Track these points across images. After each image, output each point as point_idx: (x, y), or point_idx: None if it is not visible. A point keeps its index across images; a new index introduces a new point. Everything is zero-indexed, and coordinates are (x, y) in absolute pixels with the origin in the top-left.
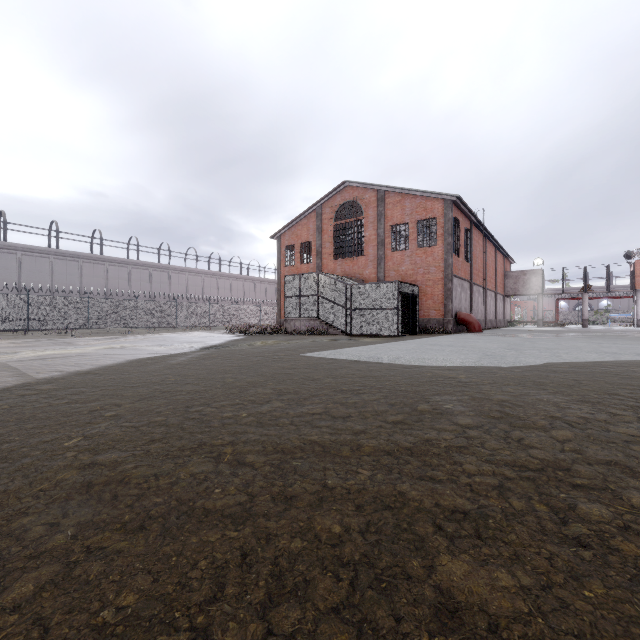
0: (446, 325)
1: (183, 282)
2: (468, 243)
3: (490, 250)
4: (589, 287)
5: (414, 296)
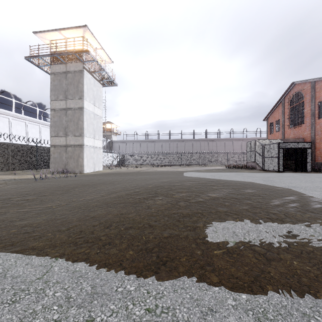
0: None
1: (239, 144)
2: None
3: None
4: None
5: (302, 149)
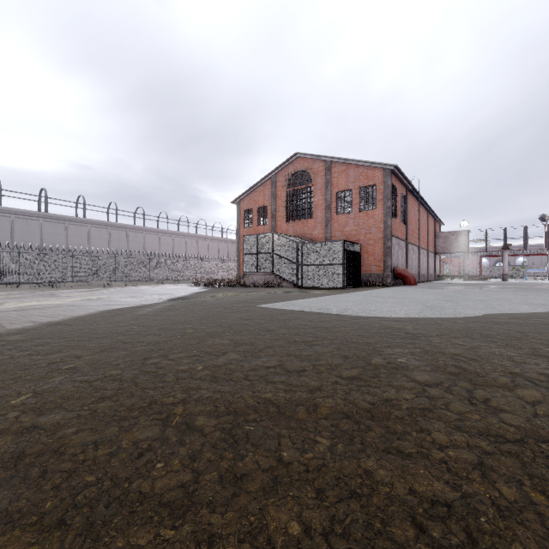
0: (385, 279)
1: (156, 241)
2: (404, 207)
3: (423, 213)
4: (509, 246)
5: (357, 253)
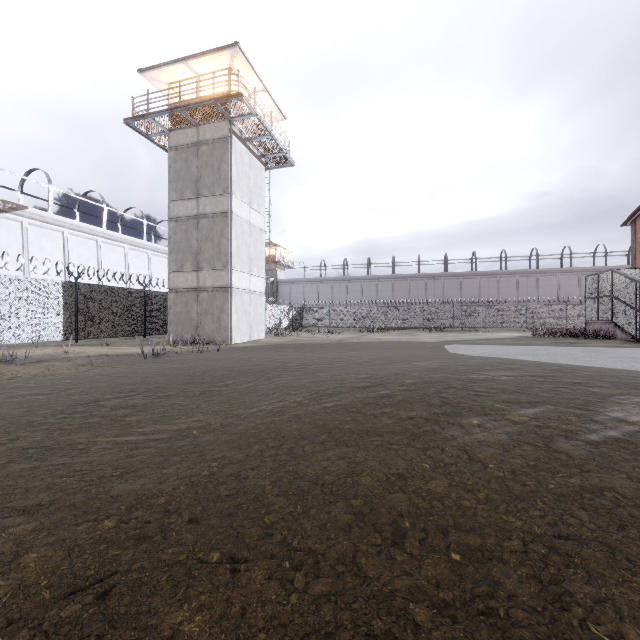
0: None
1: (553, 283)
2: None
3: None
4: None
5: None
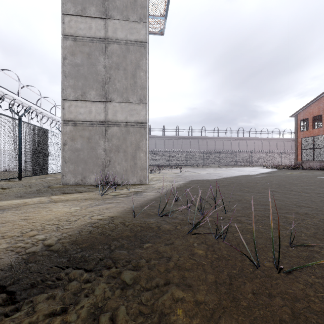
0: None
1: (237, 144)
2: None
3: None
4: None
5: None
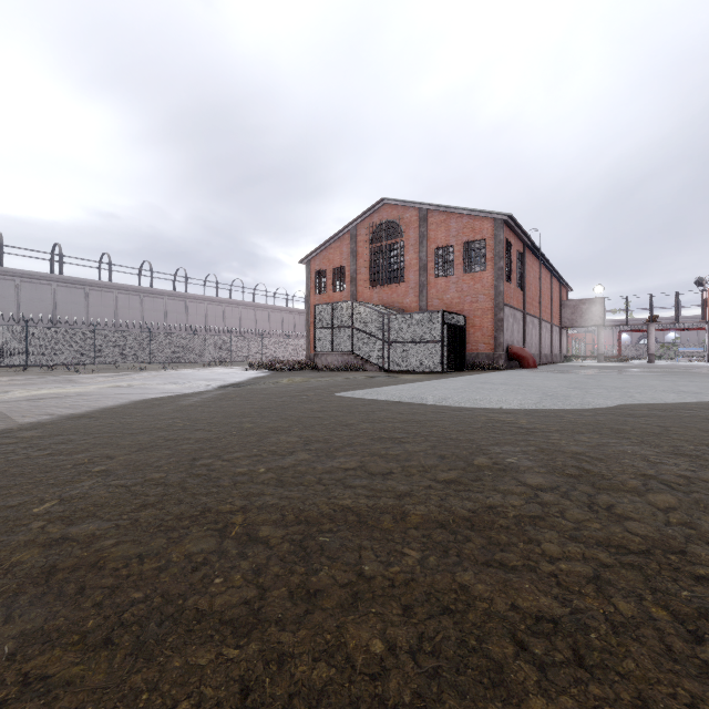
0: (497, 360)
1: (202, 312)
2: (521, 268)
3: (545, 276)
4: (656, 318)
5: (461, 327)
